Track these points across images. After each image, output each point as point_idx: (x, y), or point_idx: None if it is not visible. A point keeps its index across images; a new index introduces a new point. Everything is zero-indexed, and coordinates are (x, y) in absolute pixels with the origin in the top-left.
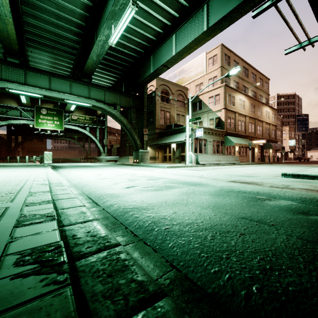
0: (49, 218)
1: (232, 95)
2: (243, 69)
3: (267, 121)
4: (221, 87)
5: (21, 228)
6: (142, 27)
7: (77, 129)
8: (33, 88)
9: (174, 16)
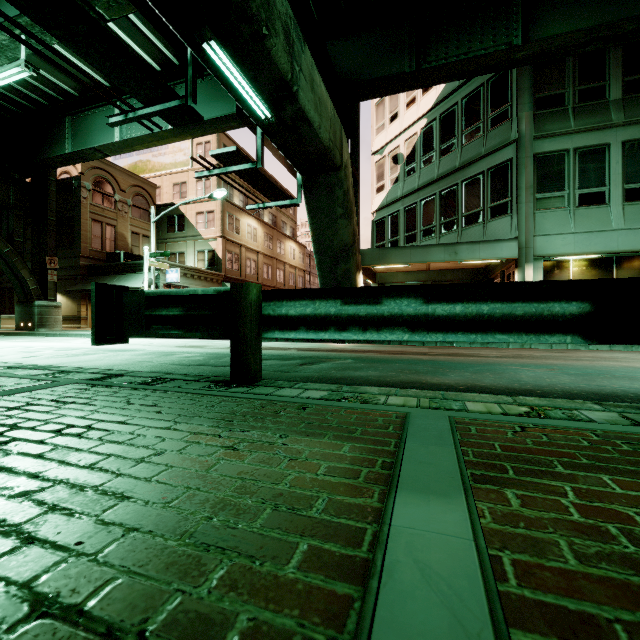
0: None
1: (236, 216)
2: None
3: (291, 264)
4: (217, 200)
5: None
6: (44, 66)
7: None
8: None
9: None
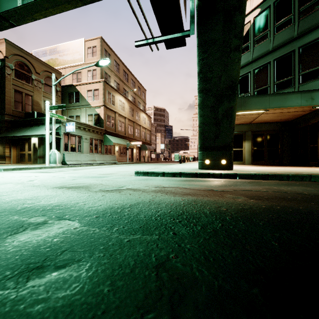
0: None
1: (112, 94)
2: (124, 72)
3: (143, 126)
4: (100, 82)
5: None
6: None
7: None
8: None
9: None
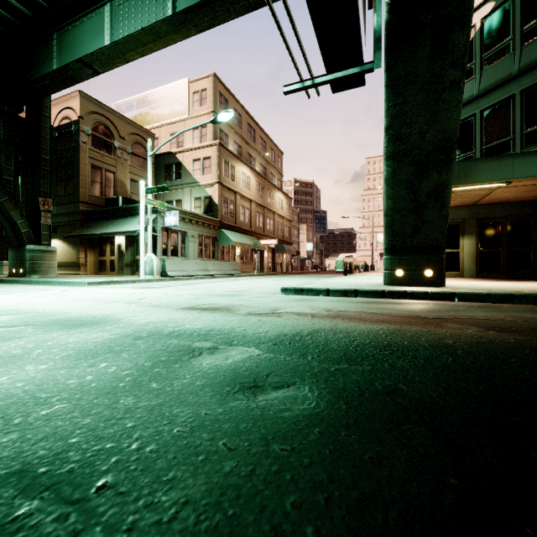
0: None
1: (231, 163)
2: (248, 127)
3: (280, 214)
4: (213, 145)
5: None
6: None
7: None
8: None
9: None
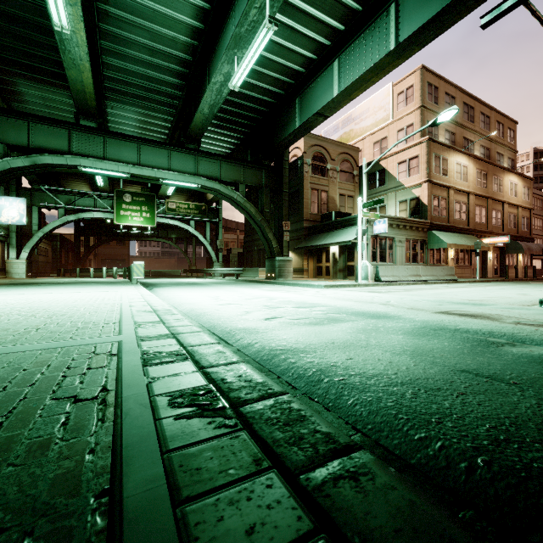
0: (180, 357)
1: (443, 156)
2: (464, 107)
3: (511, 202)
4: (421, 143)
5: (153, 367)
6: (282, 53)
7: (177, 224)
8: (115, 163)
9: (336, 29)
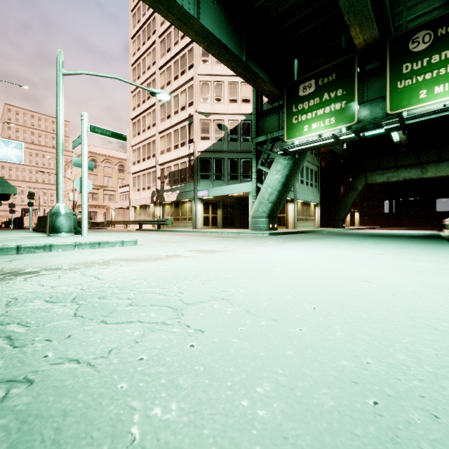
0: None
1: None
2: None
3: None
4: None
5: None
6: None
7: None
8: None
9: None
